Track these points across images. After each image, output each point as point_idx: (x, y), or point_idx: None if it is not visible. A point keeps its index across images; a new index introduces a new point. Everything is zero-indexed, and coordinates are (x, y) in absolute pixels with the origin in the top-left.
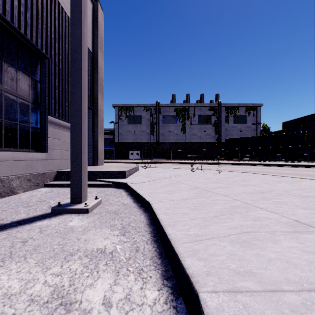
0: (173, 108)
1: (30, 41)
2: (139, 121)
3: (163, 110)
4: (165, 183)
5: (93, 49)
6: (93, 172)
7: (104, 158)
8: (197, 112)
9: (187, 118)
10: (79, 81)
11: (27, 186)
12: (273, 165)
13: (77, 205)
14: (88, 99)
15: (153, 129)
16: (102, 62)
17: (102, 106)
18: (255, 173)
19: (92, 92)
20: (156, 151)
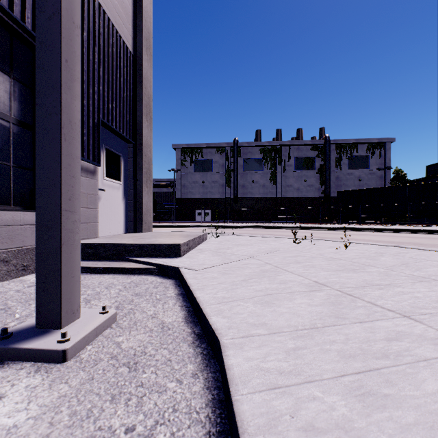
0: (259, 147)
1: (7, 9)
2: (210, 167)
3: (243, 151)
4: (252, 269)
5: (135, 49)
6: (125, 245)
7: (161, 220)
8: (294, 153)
9: (278, 162)
10: (56, 42)
11: (0, 273)
12: (421, 232)
13: (45, 336)
14: (126, 126)
15: (230, 178)
16: (150, 71)
17: (149, 139)
18: (412, 248)
19: (132, 116)
20: (234, 210)
